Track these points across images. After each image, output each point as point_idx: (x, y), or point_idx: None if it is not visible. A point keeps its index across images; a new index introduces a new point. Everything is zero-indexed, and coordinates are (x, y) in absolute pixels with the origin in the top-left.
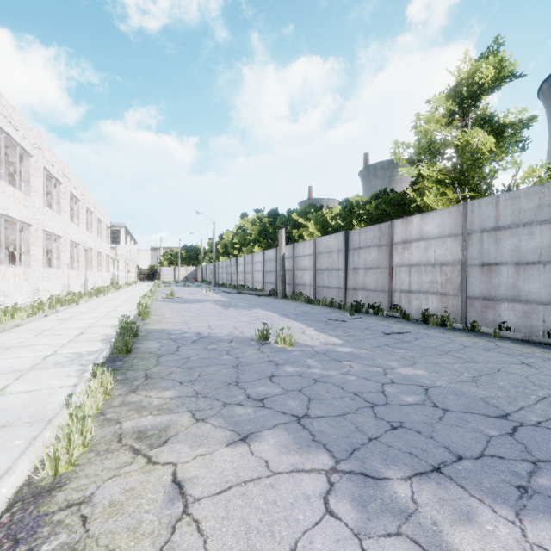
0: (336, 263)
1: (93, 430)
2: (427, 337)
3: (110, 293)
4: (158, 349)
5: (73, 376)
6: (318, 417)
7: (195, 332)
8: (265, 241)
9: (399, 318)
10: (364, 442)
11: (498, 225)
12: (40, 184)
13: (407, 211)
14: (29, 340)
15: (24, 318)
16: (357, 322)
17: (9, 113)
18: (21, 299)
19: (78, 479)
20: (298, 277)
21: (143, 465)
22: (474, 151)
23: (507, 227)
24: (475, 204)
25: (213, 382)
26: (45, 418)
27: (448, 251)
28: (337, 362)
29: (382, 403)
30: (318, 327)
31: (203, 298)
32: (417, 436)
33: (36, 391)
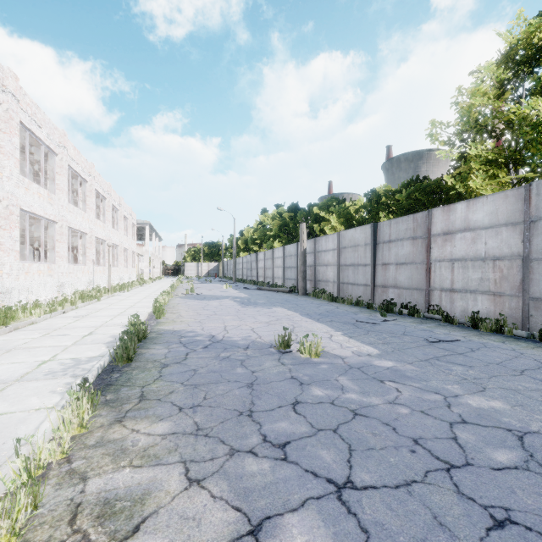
0: (362, 258)
1: (28, 508)
2: (485, 348)
3: (134, 288)
4: (164, 356)
5: (58, 393)
6: (367, 489)
7: (208, 335)
8: (285, 236)
9: (440, 320)
10: None
11: None
12: (65, 182)
13: (444, 199)
14: (34, 341)
15: (41, 314)
16: (391, 325)
17: (34, 111)
18: (45, 294)
19: None
20: (320, 273)
21: None
22: (536, 123)
23: None
24: None
25: (221, 410)
26: None
27: (503, 243)
28: (377, 382)
29: (461, 463)
30: (347, 331)
31: (222, 294)
32: None
33: (7, 414)
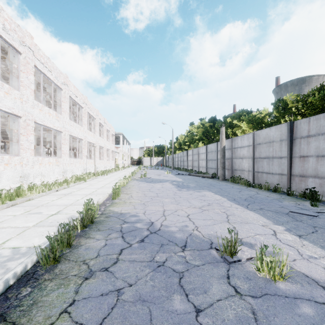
0: (277, 152)
1: None
2: None
3: (111, 173)
4: (97, 253)
5: None
6: None
7: (147, 221)
8: (206, 139)
9: None
10: None
11: None
12: (67, 107)
13: None
14: (10, 219)
15: (40, 192)
16: None
17: (45, 61)
18: (54, 177)
19: None
20: (236, 164)
21: None
22: None
23: None
24: None
25: None
26: None
27: None
28: None
29: None
30: (288, 225)
31: (164, 178)
32: None
33: None
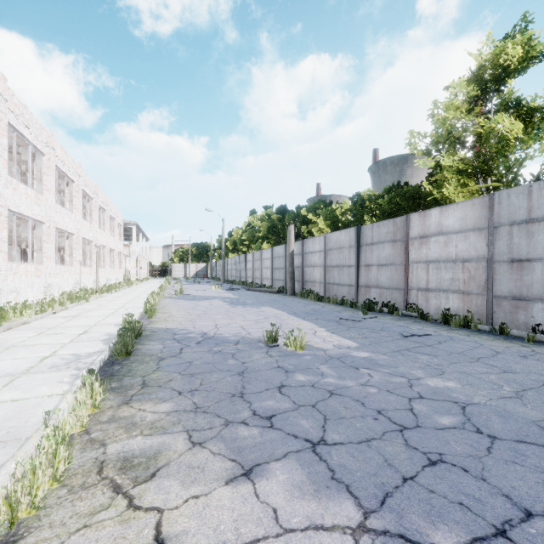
0: (347, 260)
1: (66, 460)
2: (451, 341)
3: (122, 289)
4: (160, 350)
5: (66, 382)
6: (336, 444)
7: (200, 332)
8: (274, 238)
9: (416, 317)
10: (398, 483)
11: (530, 217)
12: (52, 182)
13: (423, 205)
14: (31, 339)
15: (32, 315)
16: (371, 322)
17: (21, 112)
18: (33, 295)
19: (39, 529)
20: (307, 274)
21: (121, 510)
22: (500, 137)
23: (542, 219)
24: (503, 194)
25: (216, 393)
26: (22, 437)
27: (471, 246)
28: (353, 369)
29: (413, 425)
30: (330, 327)
31: (212, 295)
32: (464, 476)
33: (22, 400)
